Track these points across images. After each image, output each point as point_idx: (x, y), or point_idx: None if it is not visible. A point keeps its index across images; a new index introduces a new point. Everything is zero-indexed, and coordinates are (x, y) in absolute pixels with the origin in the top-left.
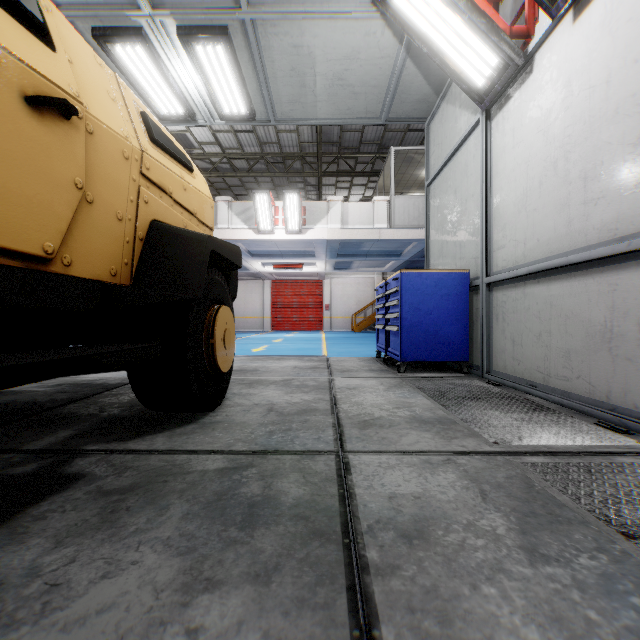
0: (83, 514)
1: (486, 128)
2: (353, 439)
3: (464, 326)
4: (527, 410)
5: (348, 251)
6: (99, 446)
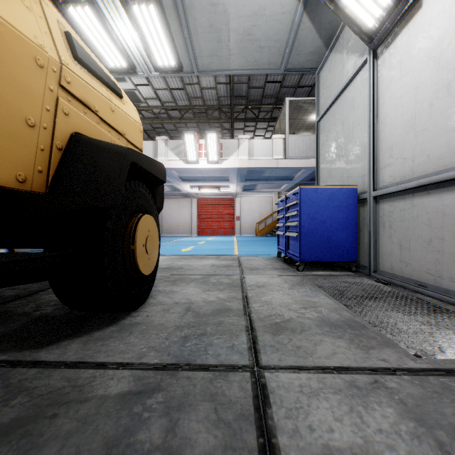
0: None
1: (373, 65)
2: (267, 348)
3: (353, 232)
4: (427, 312)
5: (253, 176)
6: (10, 355)
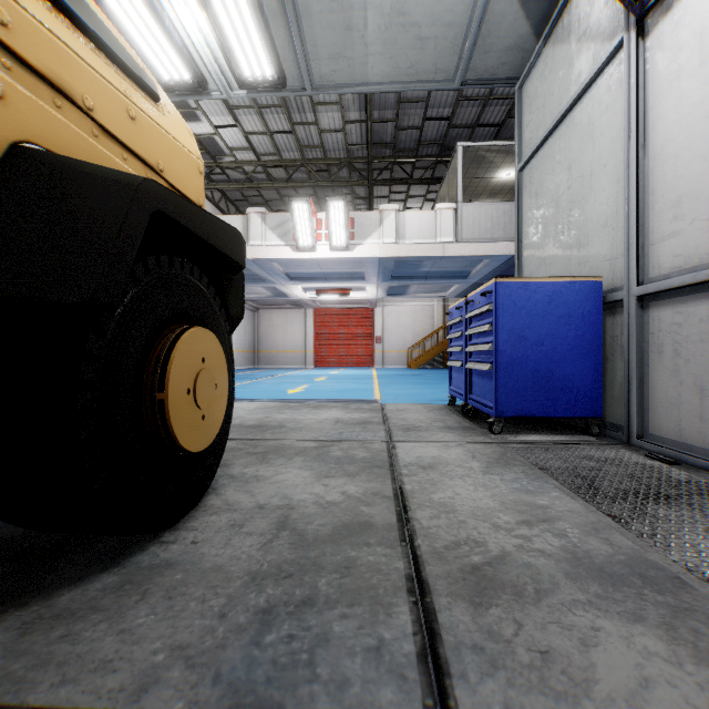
0: None
1: (636, 51)
2: (467, 657)
3: (594, 363)
4: None
5: (404, 272)
6: None
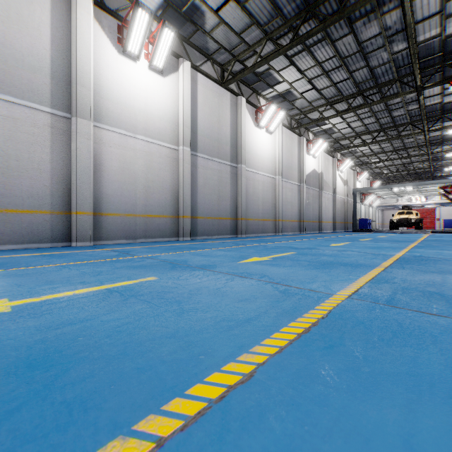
0: None
1: None
2: None
3: (451, 225)
4: None
5: (444, 203)
6: None
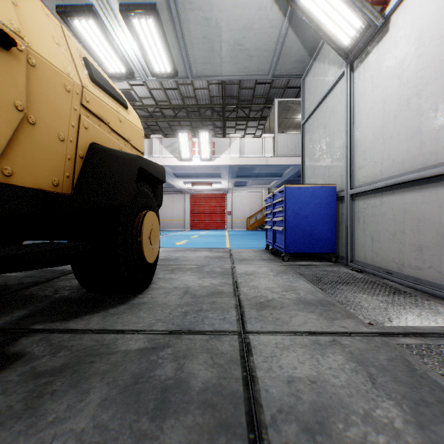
0: (11, 399)
1: (350, 77)
2: (252, 320)
3: (332, 227)
4: (388, 293)
5: (244, 173)
6: (44, 325)
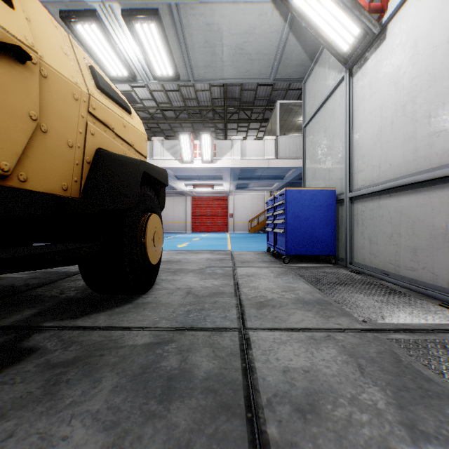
0: (30, 386)
1: (349, 82)
2: (252, 317)
3: (332, 229)
4: (384, 293)
5: (246, 175)
6: (54, 323)
